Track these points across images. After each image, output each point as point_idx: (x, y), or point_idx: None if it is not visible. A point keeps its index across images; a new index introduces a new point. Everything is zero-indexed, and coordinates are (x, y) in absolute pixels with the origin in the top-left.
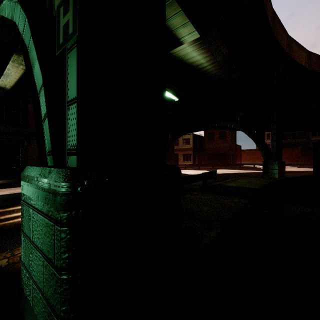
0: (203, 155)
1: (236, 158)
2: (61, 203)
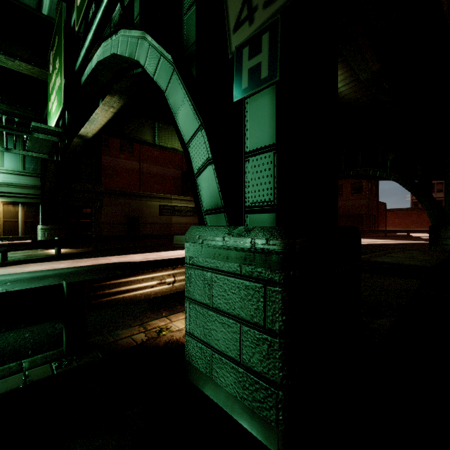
0: None
1: (378, 221)
2: (279, 262)
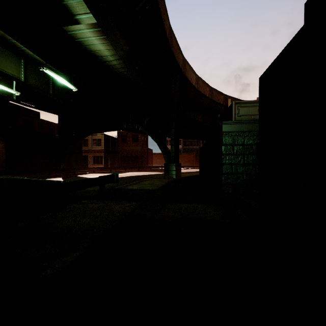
0: (116, 158)
1: (148, 161)
2: None
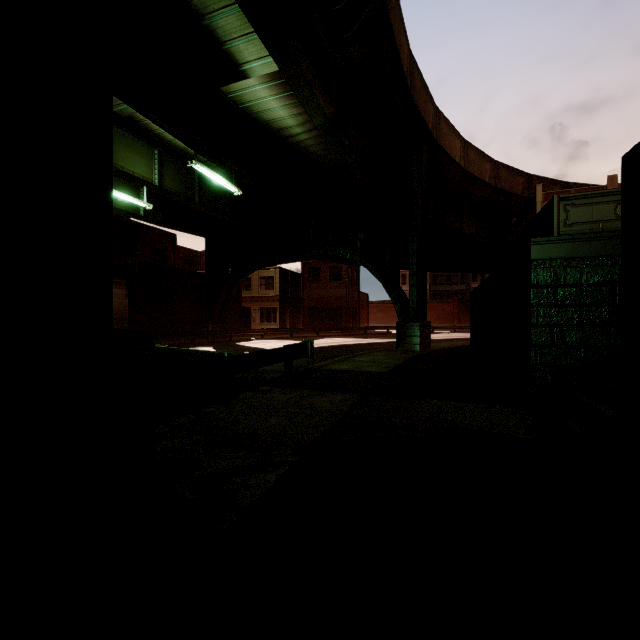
0: (300, 311)
1: (359, 316)
2: None
